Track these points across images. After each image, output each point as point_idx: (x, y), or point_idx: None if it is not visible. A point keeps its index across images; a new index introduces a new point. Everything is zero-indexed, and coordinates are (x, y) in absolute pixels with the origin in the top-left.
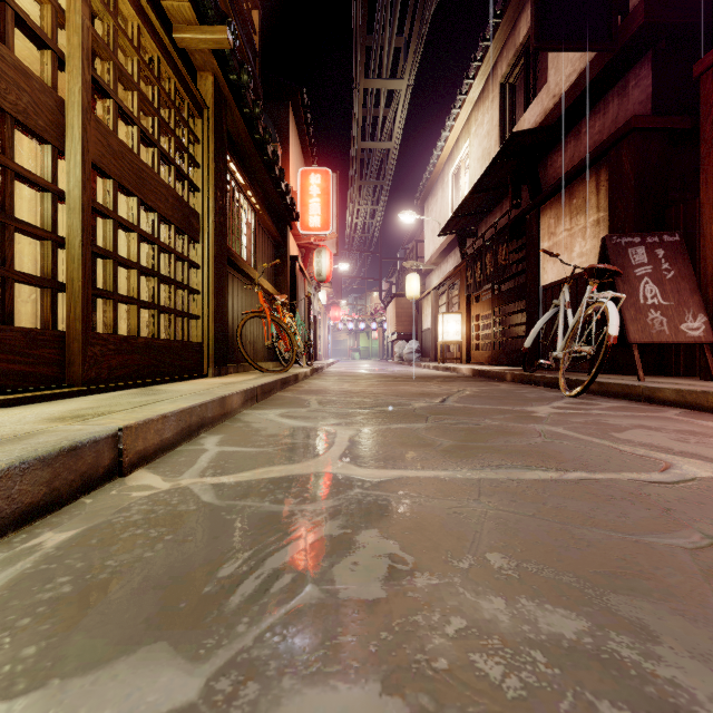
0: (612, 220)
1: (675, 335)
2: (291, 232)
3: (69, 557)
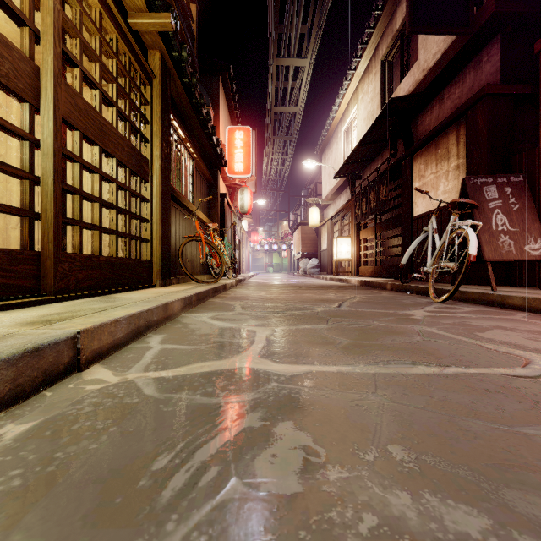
0: (469, 165)
1: (520, 255)
2: (221, 175)
3: (24, 449)
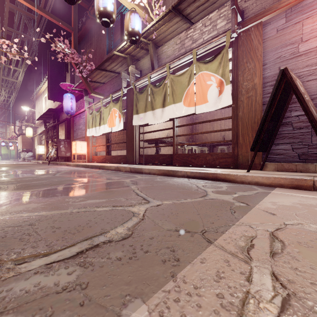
0: (65, 134)
1: (65, 155)
2: None
3: None
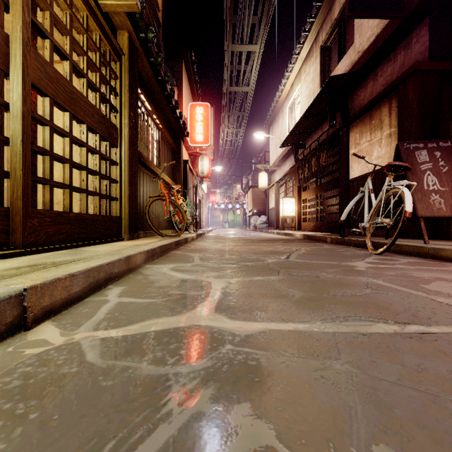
0: (400, 133)
1: (450, 211)
2: (184, 145)
3: None
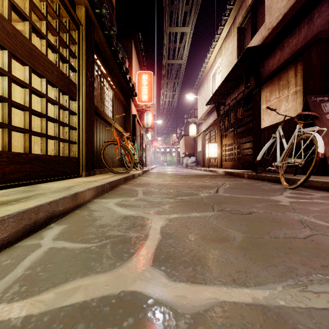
0: (305, 90)
1: None
2: (133, 103)
3: None
